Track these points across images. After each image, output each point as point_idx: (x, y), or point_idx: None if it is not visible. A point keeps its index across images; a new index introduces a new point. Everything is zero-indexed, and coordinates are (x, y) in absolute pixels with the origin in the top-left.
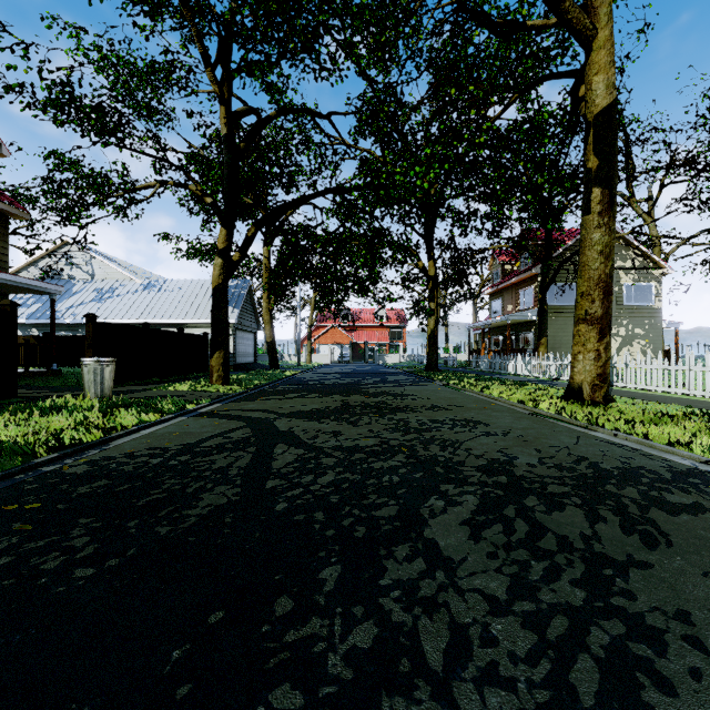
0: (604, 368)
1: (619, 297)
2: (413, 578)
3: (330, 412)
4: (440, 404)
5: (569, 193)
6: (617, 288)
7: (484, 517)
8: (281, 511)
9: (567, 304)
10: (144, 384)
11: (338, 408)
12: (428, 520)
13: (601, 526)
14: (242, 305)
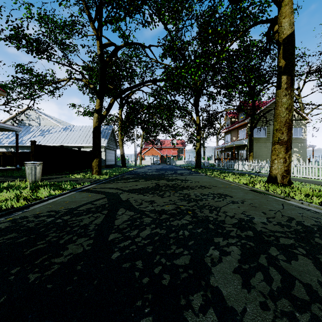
0: (288, 167)
1: None
2: None
3: (149, 189)
4: (205, 185)
5: (264, 83)
6: None
7: (247, 265)
8: (114, 260)
9: (262, 137)
10: (60, 174)
11: (153, 187)
12: (211, 269)
13: None
14: (109, 137)
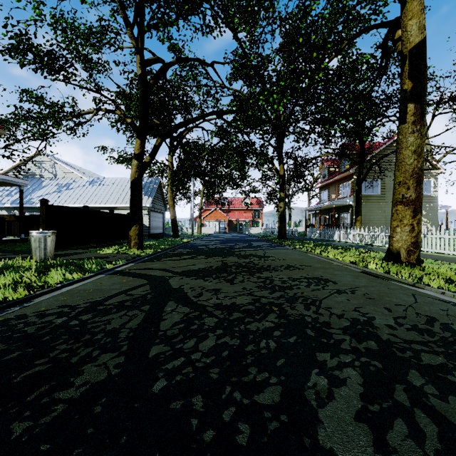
0: (416, 238)
1: None
2: None
3: (212, 270)
4: (294, 264)
5: (378, 116)
6: None
7: (377, 406)
8: (157, 394)
9: (373, 193)
10: (83, 248)
11: (219, 268)
12: (318, 412)
13: None
14: (154, 195)
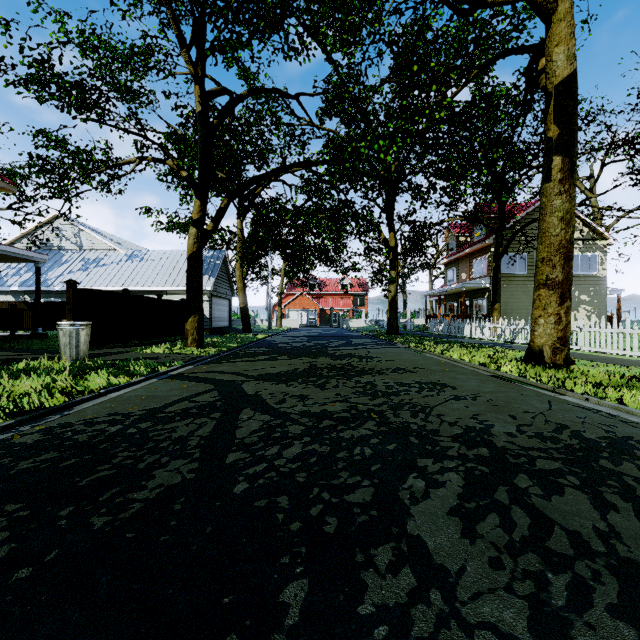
0: (564, 332)
1: None
2: (401, 603)
3: (297, 374)
4: (405, 366)
5: (522, 168)
6: None
7: (474, 503)
8: (239, 495)
9: (518, 272)
10: (123, 346)
11: (306, 371)
12: (410, 508)
13: (615, 517)
14: (217, 274)
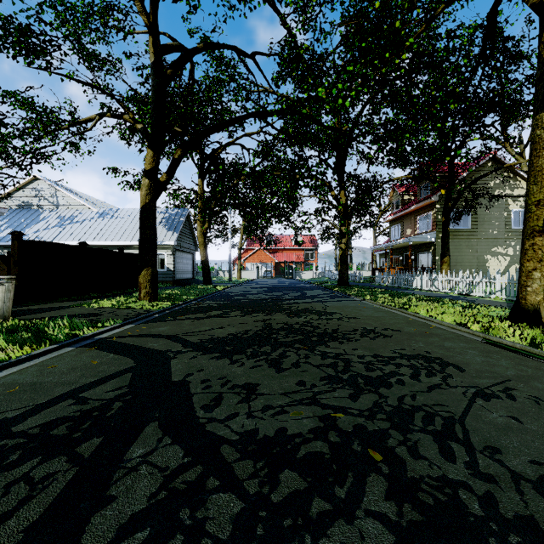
0: None
1: (508, 222)
2: None
3: (247, 340)
4: (372, 327)
5: (473, 123)
6: (506, 214)
7: None
8: None
9: (462, 228)
10: (76, 300)
11: (258, 334)
12: None
13: None
14: (181, 230)
